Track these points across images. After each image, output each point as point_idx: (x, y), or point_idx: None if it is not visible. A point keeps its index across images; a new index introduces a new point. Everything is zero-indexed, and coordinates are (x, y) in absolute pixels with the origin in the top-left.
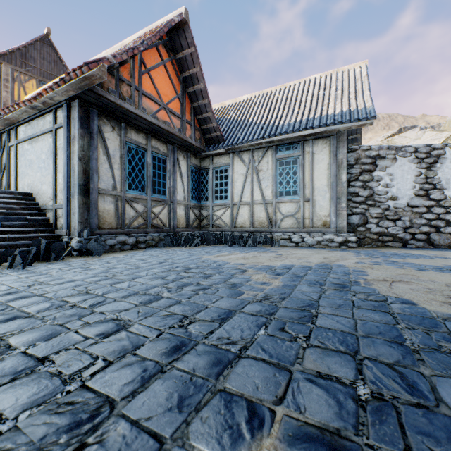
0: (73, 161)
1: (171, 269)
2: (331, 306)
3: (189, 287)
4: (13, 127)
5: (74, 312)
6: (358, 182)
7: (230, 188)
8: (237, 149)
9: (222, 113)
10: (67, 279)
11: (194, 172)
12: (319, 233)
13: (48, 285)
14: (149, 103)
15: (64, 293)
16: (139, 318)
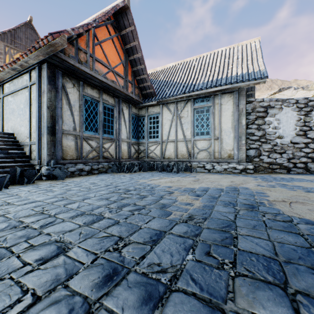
0: (43, 109)
1: (114, 191)
2: (247, 227)
3: (127, 207)
4: (1, 85)
5: (24, 233)
6: (254, 125)
7: (160, 130)
8: (165, 101)
9: (154, 76)
10: (30, 200)
11: (134, 118)
12: (225, 163)
13: (13, 206)
14: (100, 67)
15: (23, 213)
16: (80, 240)
